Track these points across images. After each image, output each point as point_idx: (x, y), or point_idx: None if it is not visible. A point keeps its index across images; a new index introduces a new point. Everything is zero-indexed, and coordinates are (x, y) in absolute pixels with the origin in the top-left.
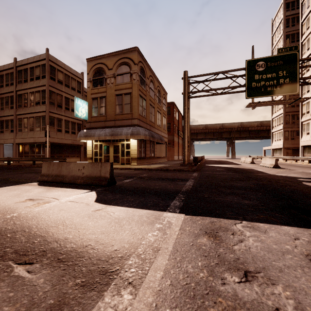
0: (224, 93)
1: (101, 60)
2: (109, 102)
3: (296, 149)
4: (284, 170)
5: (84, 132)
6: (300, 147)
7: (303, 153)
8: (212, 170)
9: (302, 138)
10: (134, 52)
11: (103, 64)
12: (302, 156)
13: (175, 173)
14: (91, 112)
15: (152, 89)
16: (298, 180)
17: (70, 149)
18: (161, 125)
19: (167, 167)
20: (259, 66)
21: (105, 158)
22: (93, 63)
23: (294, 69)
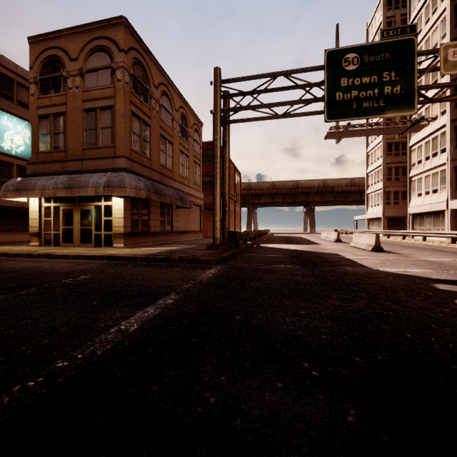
0: (288, 115)
1: (57, 41)
2: (71, 125)
3: (401, 219)
4: (392, 257)
5: (16, 182)
6: (408, 216)
7: (412, 225)
8: (260, 258)
9: (410, 202)
10: (119, 27)
11: (60, 49)
12: (410, 229)
13: (171, 268)
14: (37, 144)
15: (166, 108)
16: (439, 291)
17: (14, 217)
18: (189, 176)
19: (174, 253)
20: (349, 61)
21: (65, 233)
22: (41, 47)
23: (410, 68)
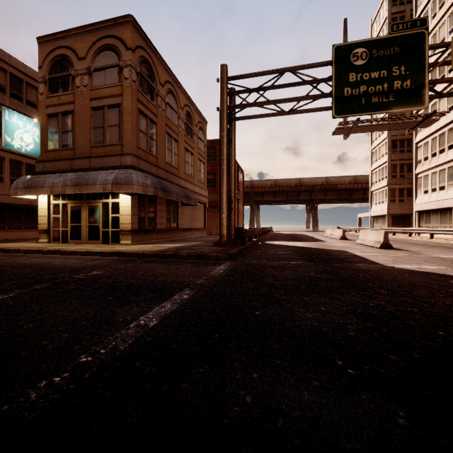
0: (294, 111)
1: (65, 41)
2: (79, 123)
3: (406, 216)
4: (402, 254)
5: (26, 180)
6: (414, 213)
7: (418, 222)
8: (267, 254)
9: (416, 199)
10: (126, 26)
11: (68, 48)
12: (416, 227)
13: (181, 264)
14: (46, 143)
15: (172, 106)
16: None
17: (23, 214)
18: (194, 173)
19: (181, 250)
20: (357, 56)
21: (73, 230)
22: (50, 46)
23: (420, 62)
